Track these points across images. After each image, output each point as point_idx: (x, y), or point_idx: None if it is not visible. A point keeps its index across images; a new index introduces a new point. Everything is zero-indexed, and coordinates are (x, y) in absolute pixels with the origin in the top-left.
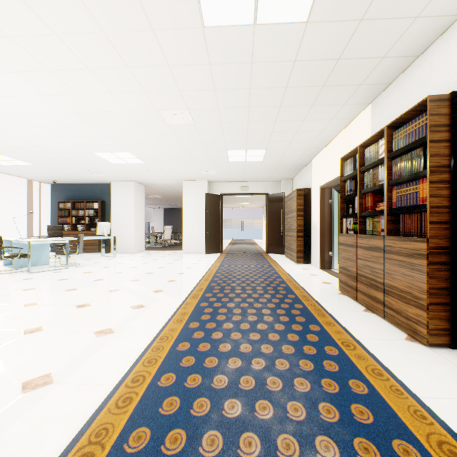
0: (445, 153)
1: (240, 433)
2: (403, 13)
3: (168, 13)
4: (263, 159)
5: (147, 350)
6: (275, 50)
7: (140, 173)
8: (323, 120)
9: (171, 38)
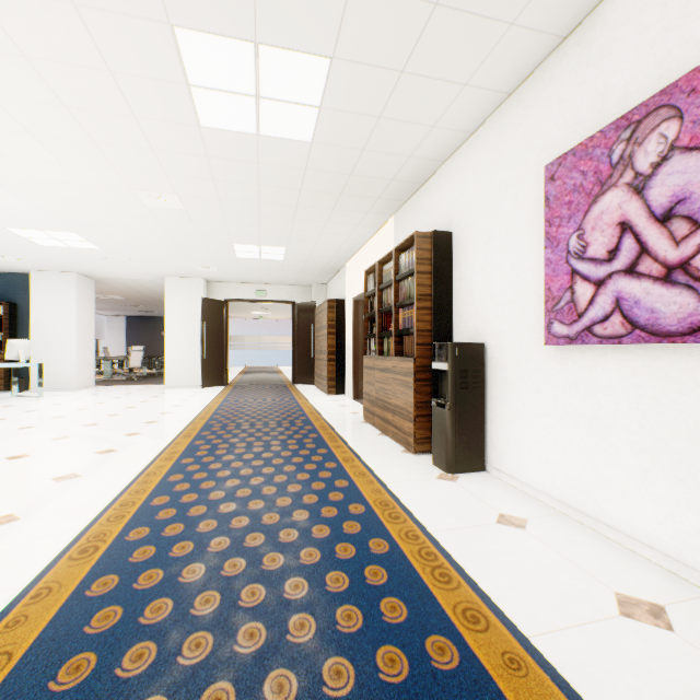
0: (428, 284)
1: (234, 517)
2: (398, 152)
3: (157, 108)
4: (285, 258)
5: (132, 484)
6: (283, 157)
7: (90, 262)
8: (349, 224)
9: (158, 127)
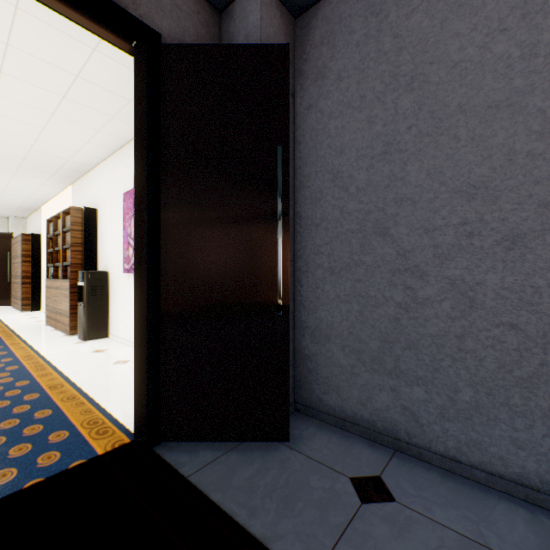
0: (81, 237)
1: None
2: (59, 157)
3: None
4: None
5: None
6: None
7: None
8: (34, 183)
9: None
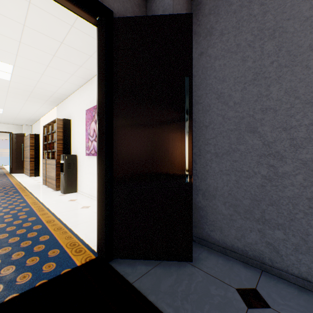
0: (62, 135)
1: None
2: (50, 90)
3: None
4: (3, 113)
5: None
6: None
7: None
8: (36, 106)
9: None
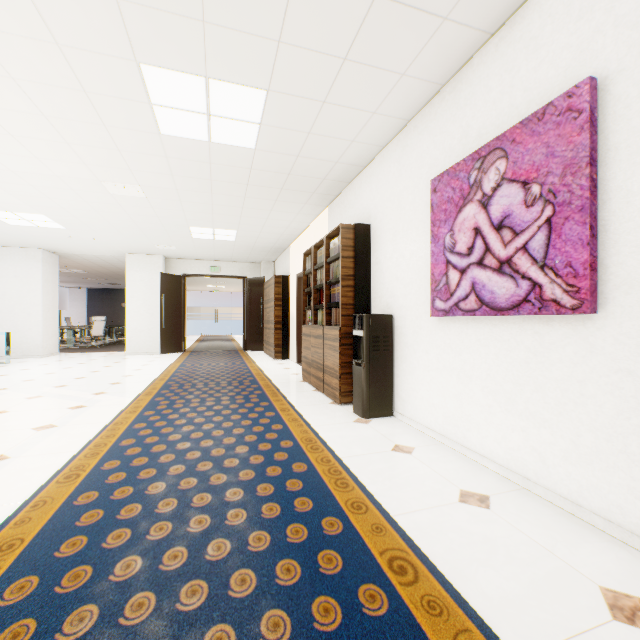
0: (351, 266)
1: (188, 452)
2: (326, 159)
3: (124, 120)
4: (236, 239)
5: (103, 431)
6: (231, 159)
7: (55, 239)
8: (290, 212)
9: (124, 133)
